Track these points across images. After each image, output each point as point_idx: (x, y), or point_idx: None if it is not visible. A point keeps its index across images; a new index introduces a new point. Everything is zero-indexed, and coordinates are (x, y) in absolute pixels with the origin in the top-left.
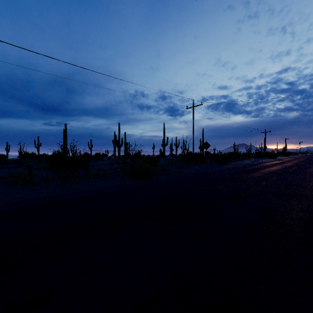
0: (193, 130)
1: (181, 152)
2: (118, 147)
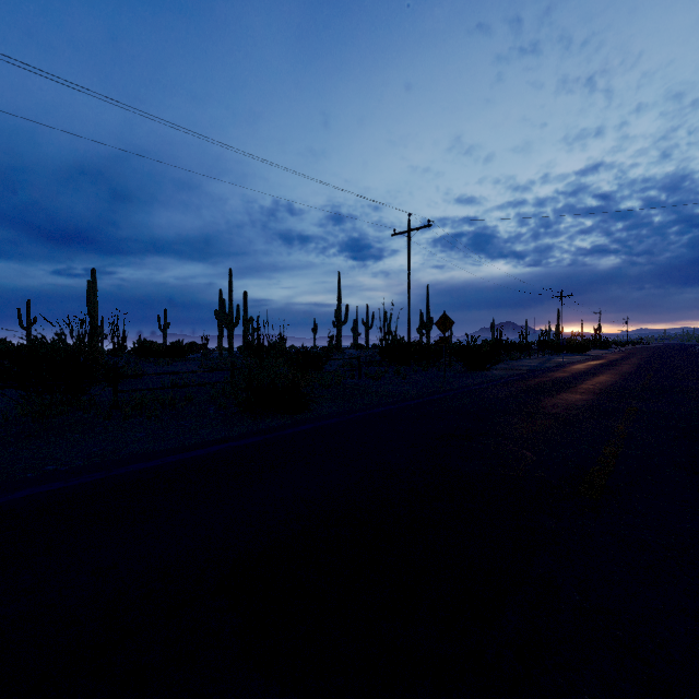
0: (409, 288)
1: (380, 339)
2: (227, 327)
